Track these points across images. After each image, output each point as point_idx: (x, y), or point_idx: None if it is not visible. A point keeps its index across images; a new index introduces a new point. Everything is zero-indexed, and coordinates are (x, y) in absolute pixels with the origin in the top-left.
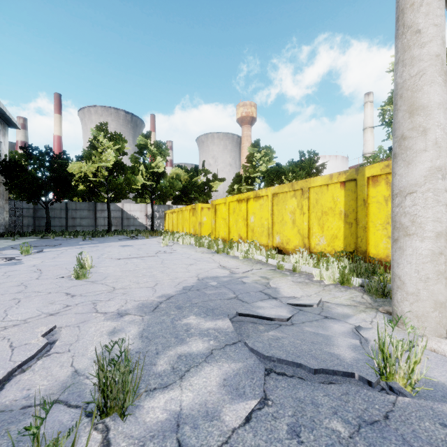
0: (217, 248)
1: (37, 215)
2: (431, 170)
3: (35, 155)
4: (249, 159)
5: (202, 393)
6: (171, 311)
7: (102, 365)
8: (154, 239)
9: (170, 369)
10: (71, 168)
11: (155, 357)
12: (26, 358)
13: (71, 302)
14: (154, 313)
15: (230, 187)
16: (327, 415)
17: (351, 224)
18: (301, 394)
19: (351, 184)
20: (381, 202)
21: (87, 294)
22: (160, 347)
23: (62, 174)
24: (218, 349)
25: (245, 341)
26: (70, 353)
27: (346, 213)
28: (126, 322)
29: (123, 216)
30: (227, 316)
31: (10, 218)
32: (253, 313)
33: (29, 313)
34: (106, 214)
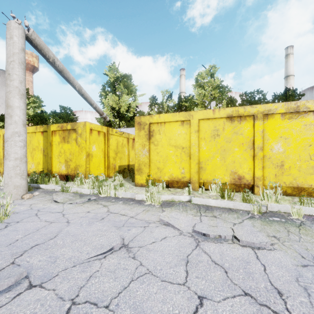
0: None
1: None
2: (13, 133)
3: None
4: None
5: None
6: None
7: None
8: None
9: None
10: None
11: None
12: None
13: None
14: None
15: None
16: None
17: (46, 156)
18: None
19: (46, 134)
20: (57, 145)
21: None
22: None
23: None
24: None
25: None
26: None
27: (44, 149)
28: None
29: None
30: None
31: None
32: None
33: None
34: None
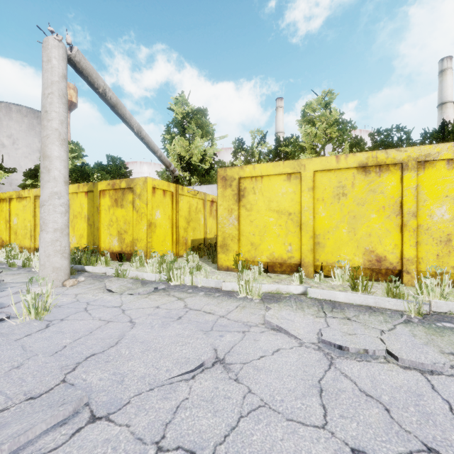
0: None
1: None
2: (52, 193)
3: None
4: None
5: None
6: None
7: None
8: None
9: None
10: None
11: None
12: None
13: None
14: None
15: (25, 181)
16: None
17: (91, 226)
18: None
19: (91, 194)
20: (107, 210)
21: None
22: None
23: None
24: None
25: None
26: None
27: (89, 217)
28: None
29: None
30: None
31: None
32: None
33: None
34: None
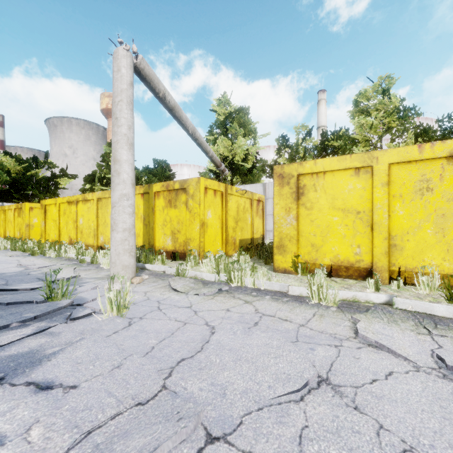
0: (32, 250)
1: None
2: (121, 195)
3: None
4: (105, 158)
5: None
6: None
7: None
8: None
9: None
10: None
11: None
12: None
13: None
14: None
15: (84, 185)
16: None
17: (147, 225)
18: None
19: (147, 196)
20: (161, 210)
21: None
22: None
23: None
24: None
25: None
26: None
27: (144, 217)
28: None
29: None
30: None
31: None
32: (1, 288)
33: None
34: None
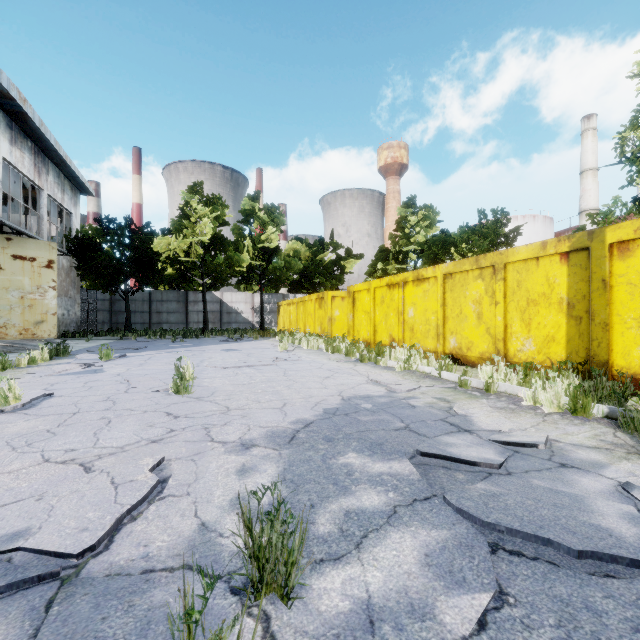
0: (360, 354)
1: (114, 309)
2: None
3: (112, 229)
4: (400, 225)
5: (397, 574)
6: (318, 445)
7: (248, 520)
8: (266, 341)
9: (338, 532)
10: (157, 245)
11: (311, 512)
12: (136, 501)
13: (176, 426)
14: (291, 445)
15: (370, 267)
16: (623, 633)
17: (580, 319)
18: (561, 591)
19: (580, 256)
20: (636, 284)
21: (194, 415)
22: (315, 497)
23: (146, 253)
24: (405, 506)
25: (444, 496)
26: (190, 498)
27: (571, 302)
28: (257, 457)
29: (223, 310)
30: (405, 456)
31: (82, 312)
32: (443, 454)
33: (125, 438)
34: (200, 307)
